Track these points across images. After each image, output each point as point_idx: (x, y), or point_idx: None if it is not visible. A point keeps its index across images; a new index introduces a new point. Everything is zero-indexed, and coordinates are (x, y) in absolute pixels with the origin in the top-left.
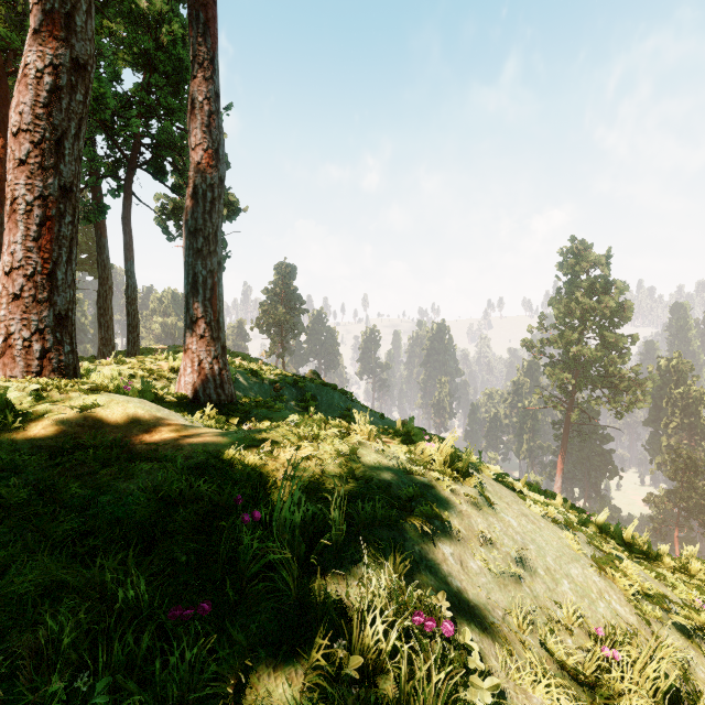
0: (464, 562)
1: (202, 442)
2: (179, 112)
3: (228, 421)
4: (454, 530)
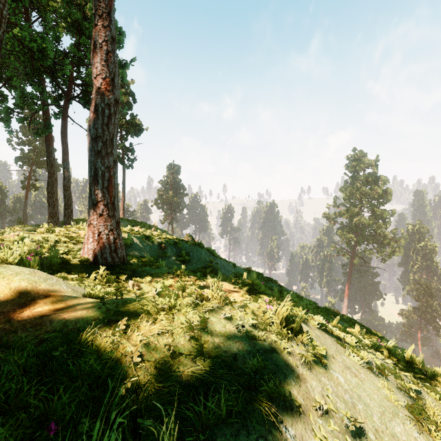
0: None
1: (64, 319)
2: None
3: (119, 277)
4: (294, 402)
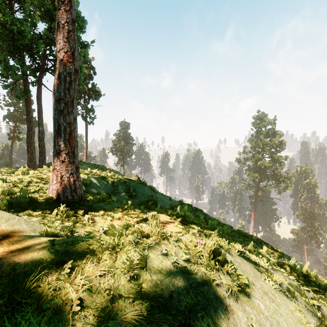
0: None
1: (14, 262)
2: None
3: (77, 212)
4: None
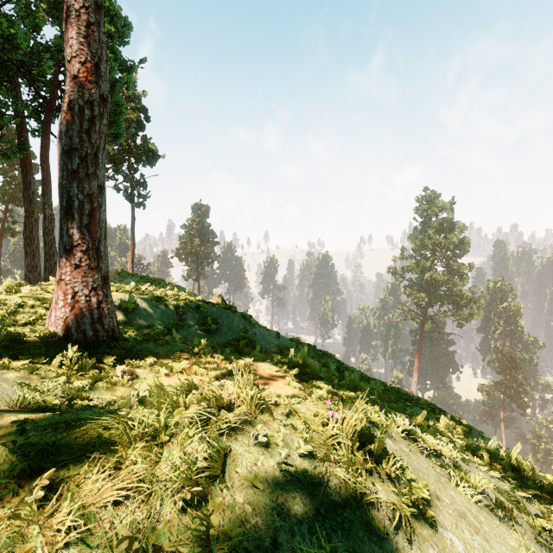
0: None
1: None
2: None
3: (103, 361)
4: None
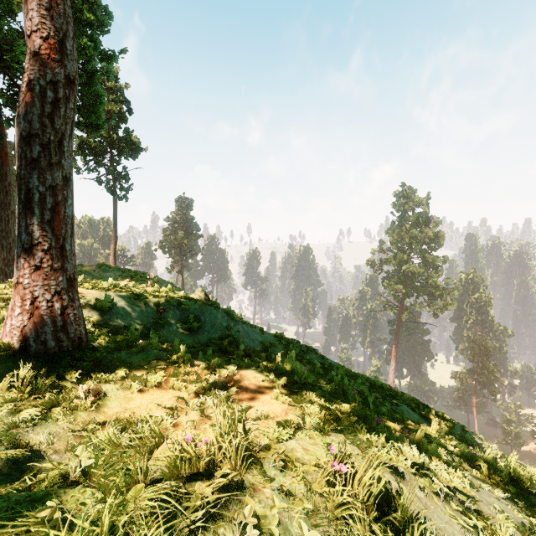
0: None
1: None
2: None
3: (66, 376)
4: None
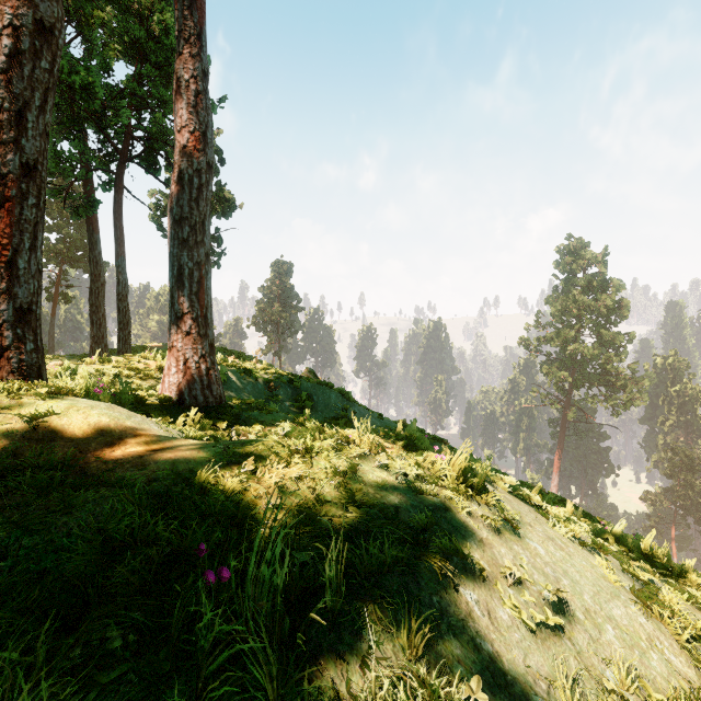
0: (492, 612)
1: (171, 458)
2: (171, 105)
3: (216, 425)
4: (476, 567)
